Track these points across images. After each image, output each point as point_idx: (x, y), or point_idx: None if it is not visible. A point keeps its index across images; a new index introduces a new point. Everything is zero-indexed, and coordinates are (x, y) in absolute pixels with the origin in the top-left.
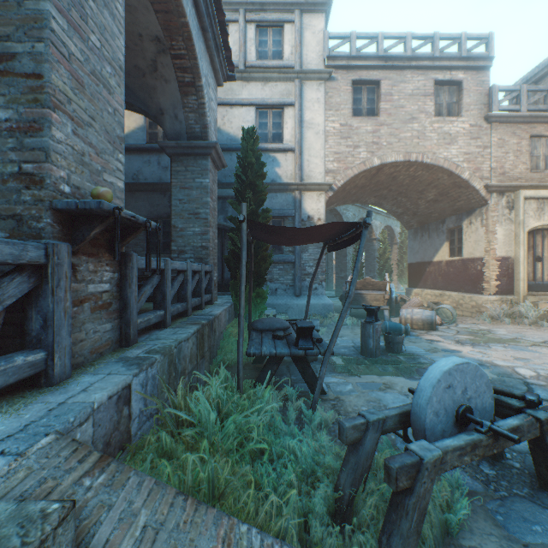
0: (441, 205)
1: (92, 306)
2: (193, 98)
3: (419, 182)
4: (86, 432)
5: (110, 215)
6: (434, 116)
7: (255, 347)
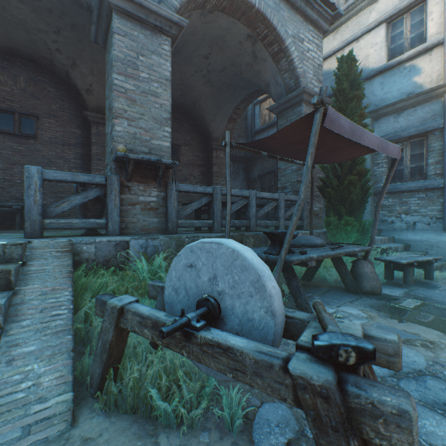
0: None
1: (142, 208)
2: (284, 61)
3: None
4: (90, 249)
5: (129, 159)
6: None
7: None
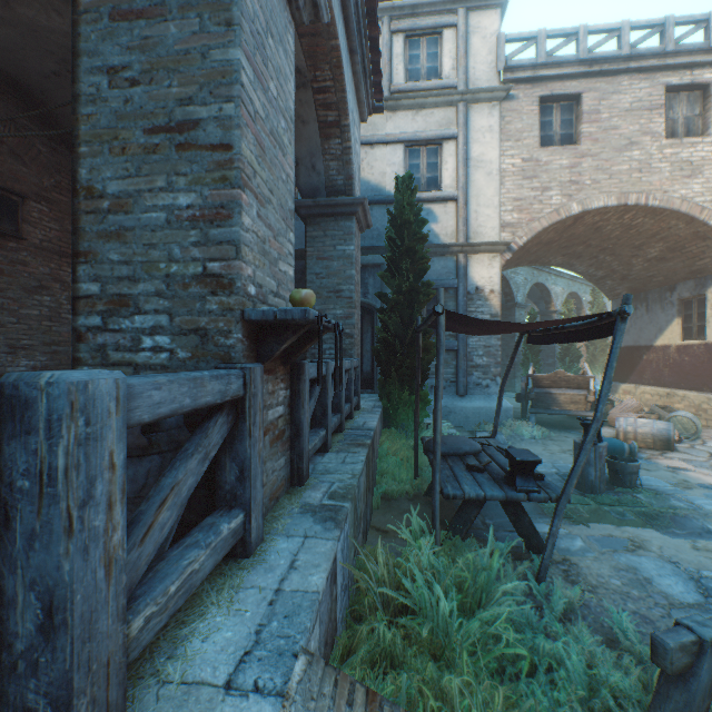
0: (670, 266)
1: (271, 439)
2: (337, 142)
3: (636, 234)
4: (315, 637)
5: (308, 323)
6: (664, 137)
7: (451, 484)
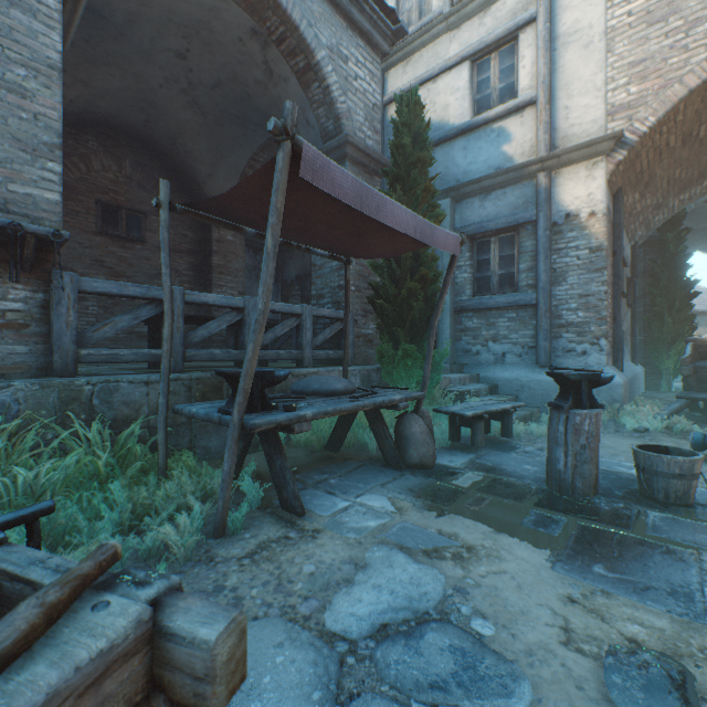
0: None
1: None
2: (316, 87)
3: None
4: None
5: None
6: None
7: (200, 403)
